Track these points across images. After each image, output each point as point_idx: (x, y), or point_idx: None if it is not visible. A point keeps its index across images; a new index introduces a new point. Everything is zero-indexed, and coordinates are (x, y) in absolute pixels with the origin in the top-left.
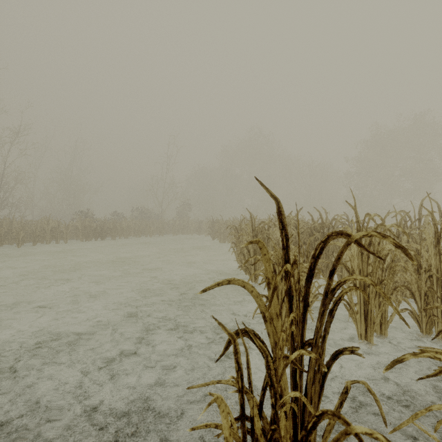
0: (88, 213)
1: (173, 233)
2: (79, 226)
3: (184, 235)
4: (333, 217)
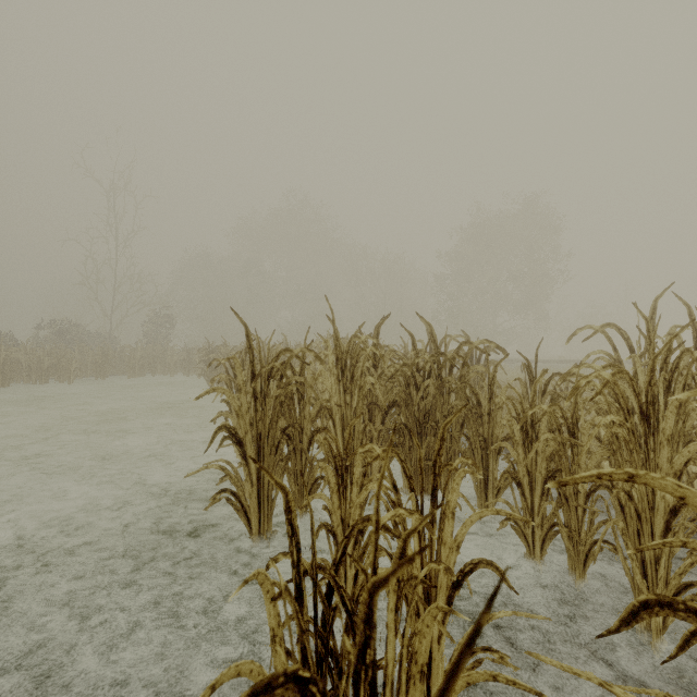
0: None
1: (128, 374)
2: None
3: (157, 375)
4: (441, 341)
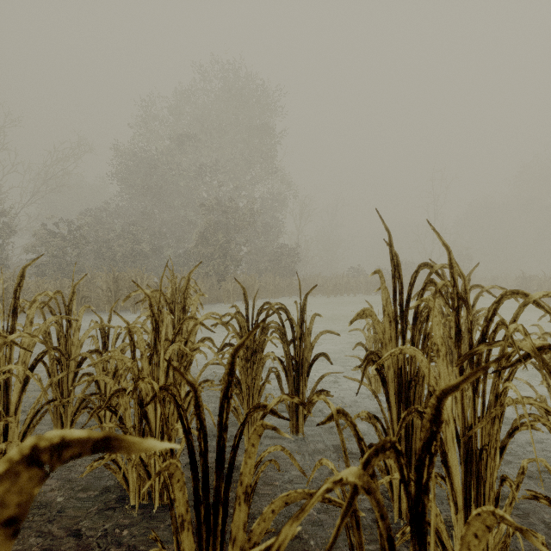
0: (358, 269)
1: None
2: (362, 282)
3: None
4: None
